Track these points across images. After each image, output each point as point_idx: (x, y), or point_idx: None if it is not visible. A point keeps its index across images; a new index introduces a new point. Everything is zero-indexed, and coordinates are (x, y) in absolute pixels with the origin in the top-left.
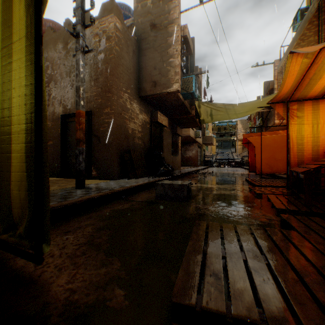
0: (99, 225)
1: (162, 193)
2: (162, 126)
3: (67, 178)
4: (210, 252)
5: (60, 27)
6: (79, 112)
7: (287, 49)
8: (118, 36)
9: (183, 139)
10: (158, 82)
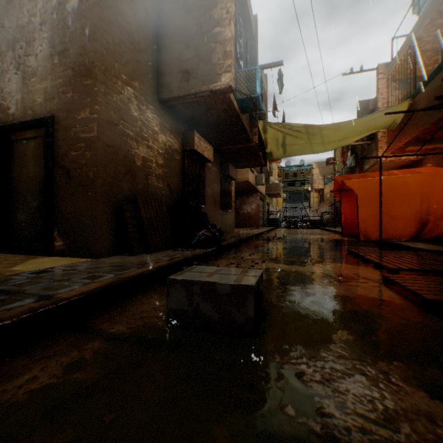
0: None
1: (185, 308)
2: (204, 160)
3: (9, 253)
4: None
5: None
6: None
7: (409, 34)
8: None
9: (238, 186)
10: (194, 72)
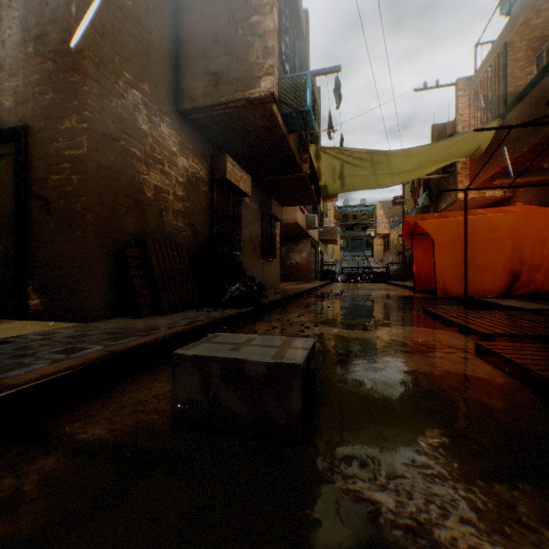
0: None
1: (199, 399)
2: (240, 193)
3: None
4: None
5: None
6: None
7: (498, 38)
8: None
9: (285, 230)
10: (224, 74)
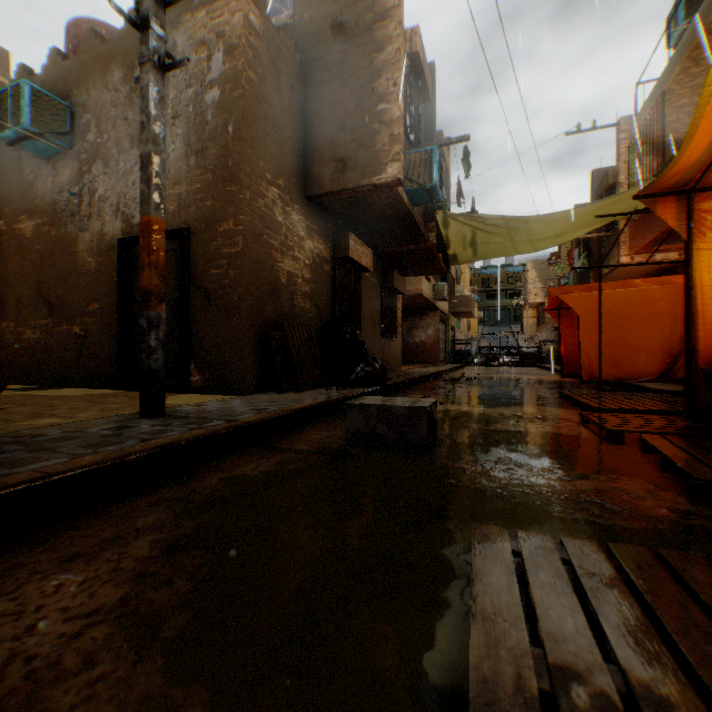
0: (178, 530)
1: (363, 430)
2: (360, 269)
3: (132, 390)
4: (572, 692)
5: None
6: (149, 221)
7: (656, 85)
8: (254, 47)
9: (407, 302)
10: (351, 160)
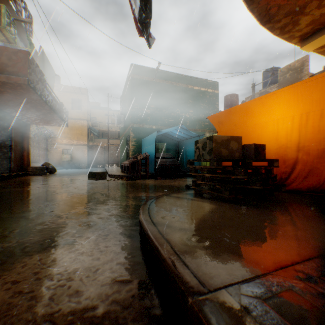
0: None
1: None
2: None
3: None
4: None
5: (235, 95)
6: None
7: None
8: None
9: None
10: None
